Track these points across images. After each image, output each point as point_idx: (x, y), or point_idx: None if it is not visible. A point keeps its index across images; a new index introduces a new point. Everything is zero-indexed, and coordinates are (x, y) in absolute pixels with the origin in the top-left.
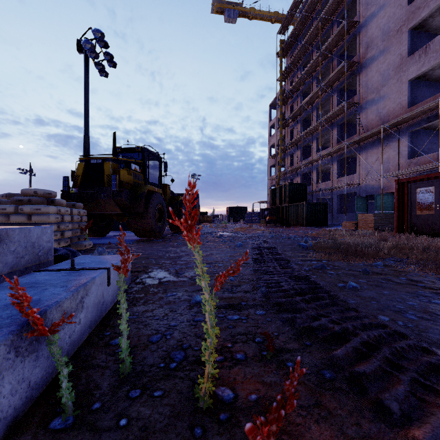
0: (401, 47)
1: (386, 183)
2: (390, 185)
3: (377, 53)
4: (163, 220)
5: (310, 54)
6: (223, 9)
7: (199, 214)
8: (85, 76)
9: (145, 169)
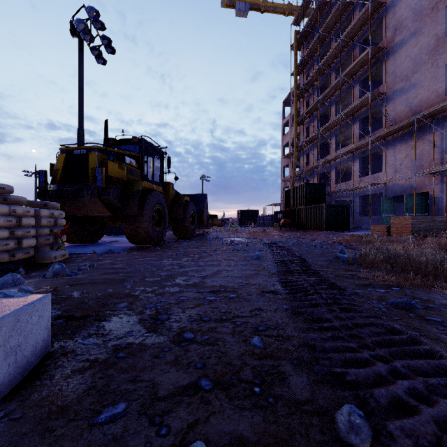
0: (437, 27)
1: (418, 182)
2: (424, 184)
3: (407, 36)
4: (164, 223)
5: (328, 44)
6: (234, 2)
7: (207, 217)
8: (79, 62)
9: (143, 164)
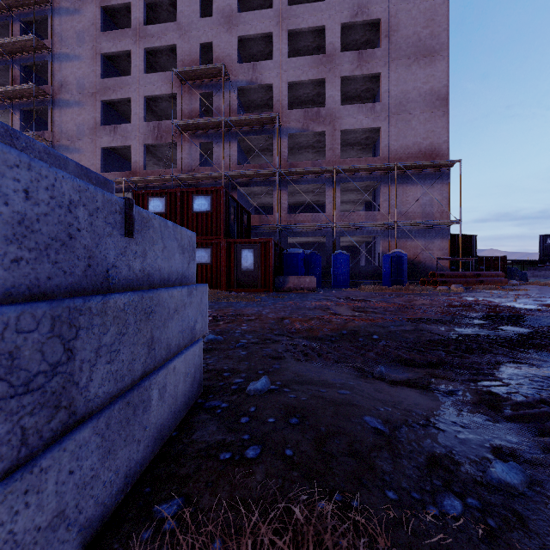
0: (96, 113)
1: None
2: None
3: (73, 101)
4: None
5: None
6: None
7: None
8: None
9: None
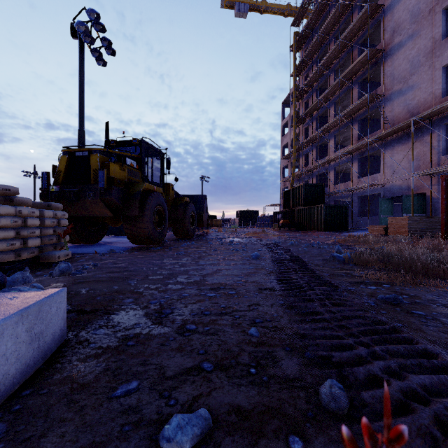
0: (434, 30)
1: (416, 183)
2: (421, 185)
3: (405, 38)
4: (164, 224)
5: (327, 46)
6: (233, 3)
7: (206, 218)
8: (80, 64)
9: (143, 165)
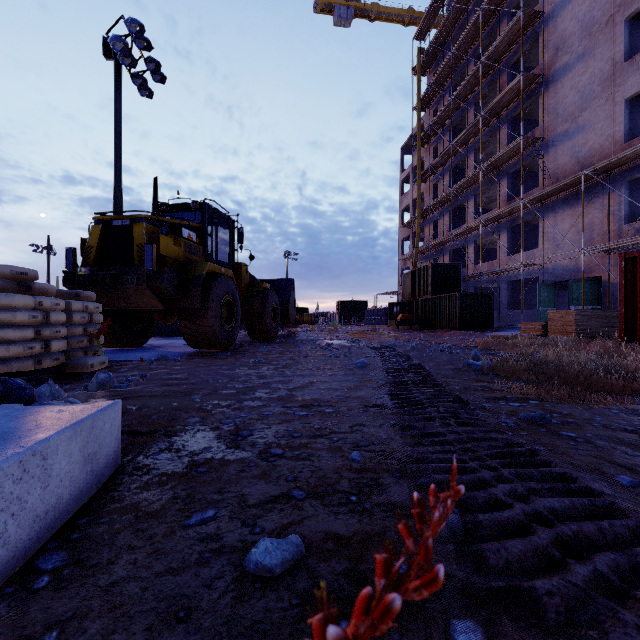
0: (614, 48)
1: (588, 263)
2: (595, 265)
3: (573, 59)
4: (235, 320)
5: (464, 68)
6: (332, 6)
7: (294, 312)
8: (116, 95)
9: (206, 238)
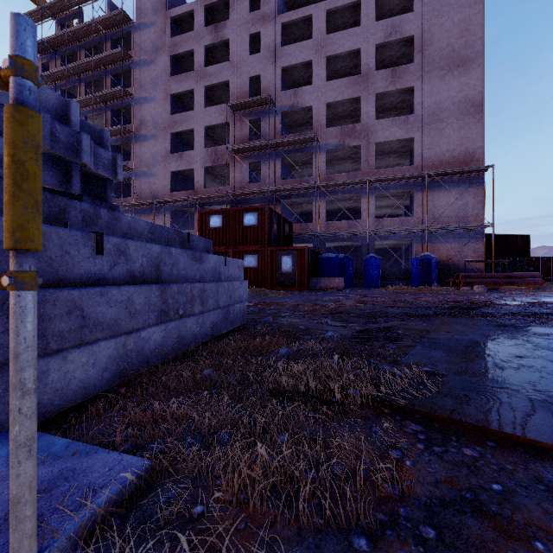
0: (167, 143)
1: None
2: None
3: (149, 135)
4: None
5: (76, 83)
6: None
7: None
8: None
9: None
